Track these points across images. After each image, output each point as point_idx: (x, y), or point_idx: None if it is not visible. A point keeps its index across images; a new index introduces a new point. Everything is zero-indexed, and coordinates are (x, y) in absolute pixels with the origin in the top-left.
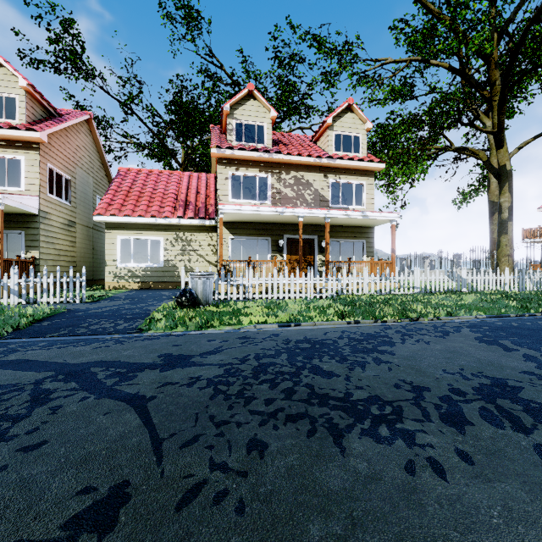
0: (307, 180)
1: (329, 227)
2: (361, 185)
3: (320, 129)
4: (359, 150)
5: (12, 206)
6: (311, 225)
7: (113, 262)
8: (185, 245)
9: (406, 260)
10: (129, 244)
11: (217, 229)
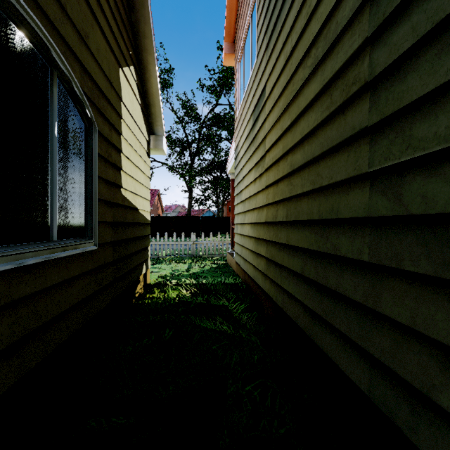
0: None
1: None
2: None
3: None
4: None
5: (231, 170)
6: None
7: None
8: None
9: None
10: None
11: None
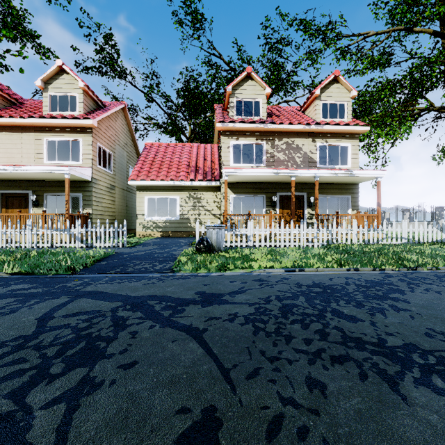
0: (297, 145)
1: (318, 184)
2: (346, 146)
3: (308, 100)
4: (344, 116)
5: (75, 175)
6: (300, 183)
7: (142, 216)
8: (196, 202)
9: (384, 213)
10: (154, 202)
11: (221, 189)
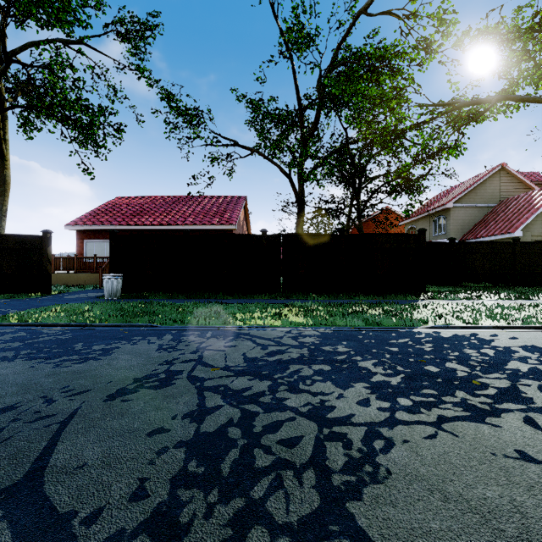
0: None
1: None
2: None
3: None
4: None
5: None
6: None
7: None
8: None
9: None
10: None
11: None
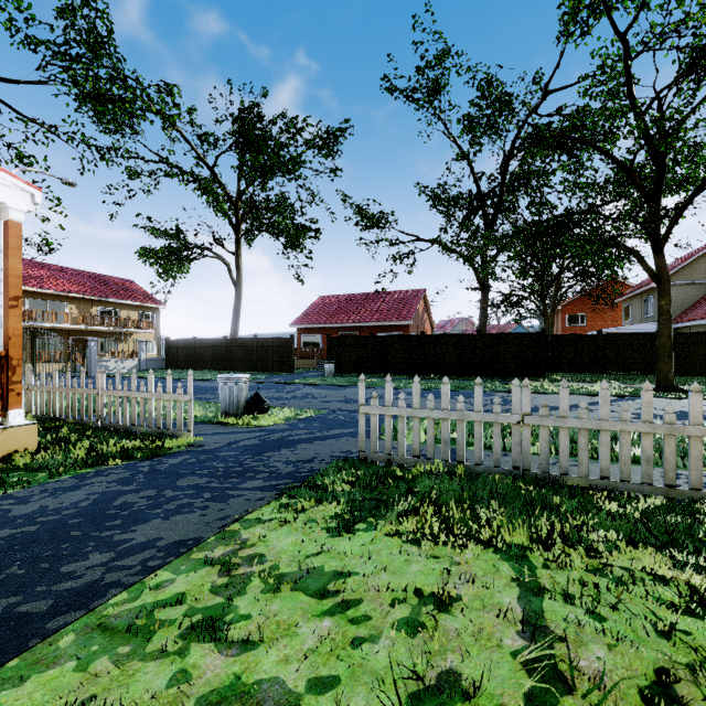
0: None
1: None
2: None
3: None
4: None
5: None
6: None
7: None
8: None
9: None
10: None
11: None
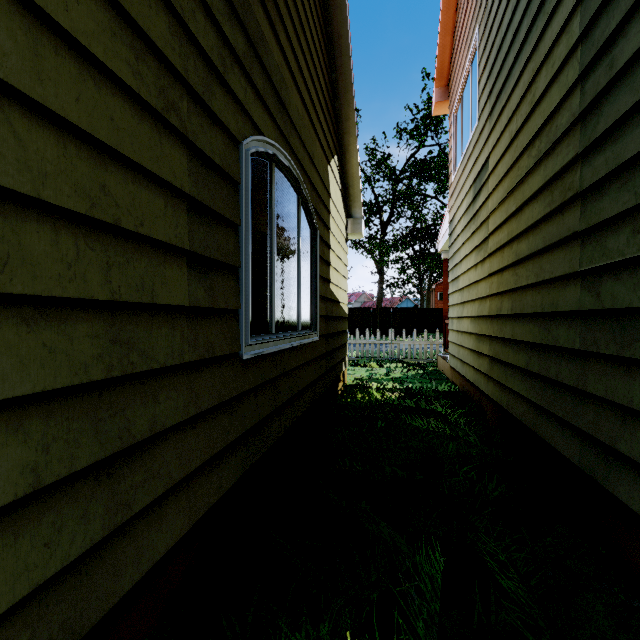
0: None
1: None
2: None
3: None
4: None
5: (443, 248)
6: None
7: None
8: None
9: None
10: None
11: None
